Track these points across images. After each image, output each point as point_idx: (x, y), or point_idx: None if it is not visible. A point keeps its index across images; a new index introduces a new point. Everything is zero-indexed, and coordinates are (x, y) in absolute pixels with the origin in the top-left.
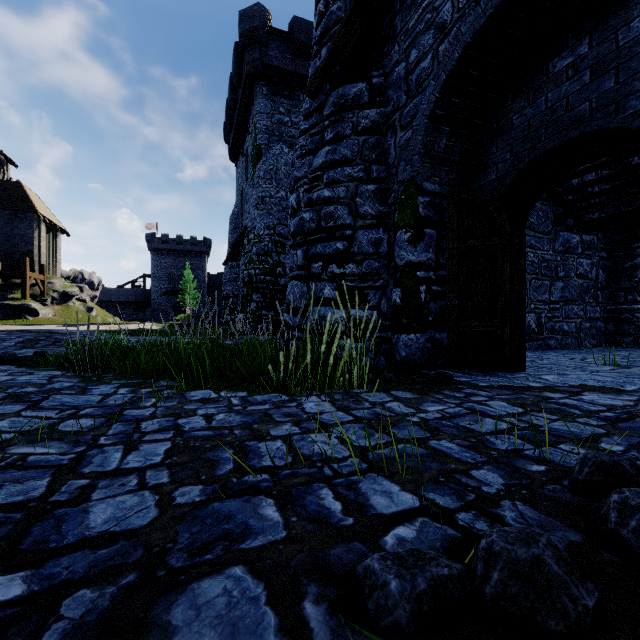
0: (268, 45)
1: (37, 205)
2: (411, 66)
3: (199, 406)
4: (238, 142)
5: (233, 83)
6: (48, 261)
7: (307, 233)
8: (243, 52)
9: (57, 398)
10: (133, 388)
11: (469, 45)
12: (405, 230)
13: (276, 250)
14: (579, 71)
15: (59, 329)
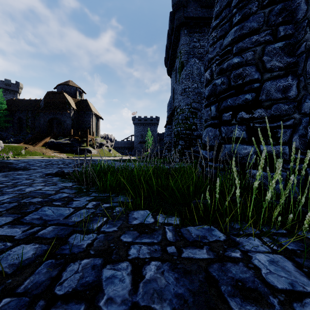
0: (187, 6)
1: (92, 108)
2: None
3: (134, 238)
4: (171, 65)
5: (169, 34)
6: (96, 130)
7: (218, 93)
8: (174, 15)
9: (43, 210)
10: (98, 202)
11: None
12: None
13: (192, 116)
14: None
15: (94, 158)
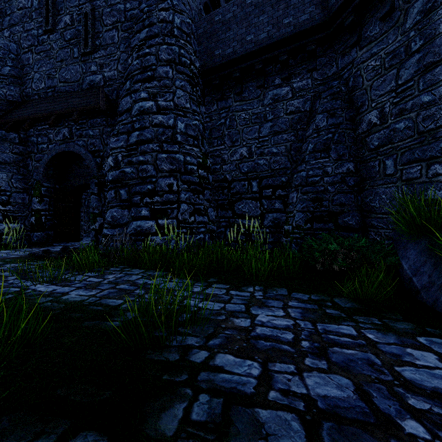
0: None
1: None
2: (39, 142)
3: None
4: None
5: None
6: None
7: None
8: None
9: None
10: None
11: (58, 153)
12: (36, 198)
13: None
14: (88, 168)
15: None
